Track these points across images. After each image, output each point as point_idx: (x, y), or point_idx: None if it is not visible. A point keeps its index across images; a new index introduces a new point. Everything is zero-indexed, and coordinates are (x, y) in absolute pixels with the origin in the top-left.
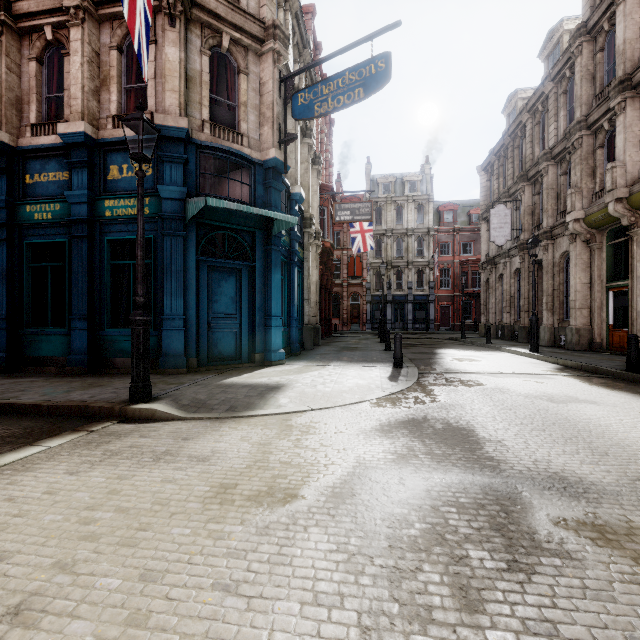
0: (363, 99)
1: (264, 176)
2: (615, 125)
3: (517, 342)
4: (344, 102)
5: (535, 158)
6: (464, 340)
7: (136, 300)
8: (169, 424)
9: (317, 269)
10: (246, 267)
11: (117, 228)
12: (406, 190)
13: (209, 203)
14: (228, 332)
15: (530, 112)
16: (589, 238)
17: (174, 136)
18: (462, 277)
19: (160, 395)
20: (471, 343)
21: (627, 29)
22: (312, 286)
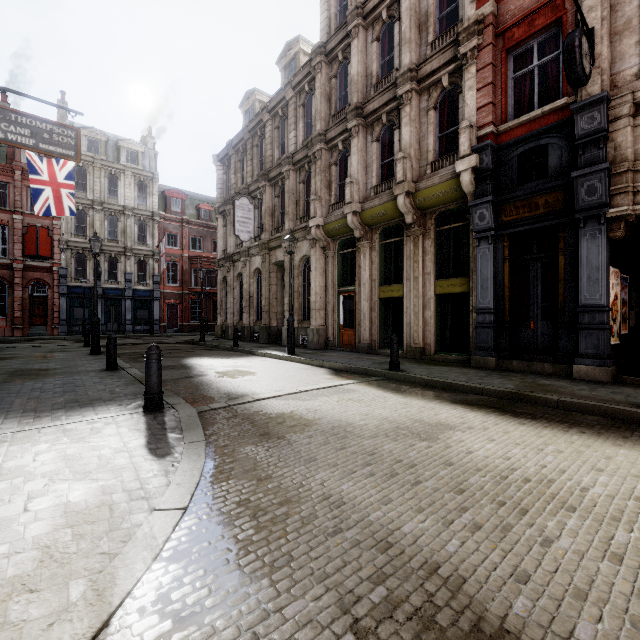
0: None
1: None
2: (347, 147)
3: (260, 343)
4: None
5: (275, 161)
6: (206, 343)
7: None
8: None
9: None
10: None
11: None
12: (123, 158)
13: None
14: None
15: (271, 113)
16: (326, 245)
17: None
18: (192, 274)
19: None
20: (215, 347)
21: (360, 64)
22: None
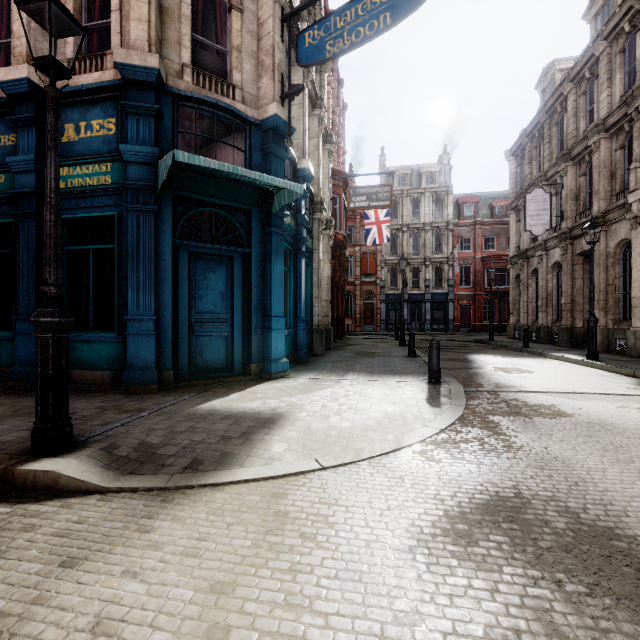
0: (391, 27)
1: (262, 140)
2: None
3: (558, 346)
4: (365, 34)
5: (580, 134)
6: (494, 343)
7: (43, 291)
8: (72, 506)
9: (329, 263)
10: (240, 254)
11: (73, 204)
12: (423, 182)
13: (178, 158)
14: (216, 336)
15: (574, 81)
16: None
17: (141, 79)
18: (484, 274)
19: (92, 436)
20: (503, 347)
21: None
22: (323, 282)
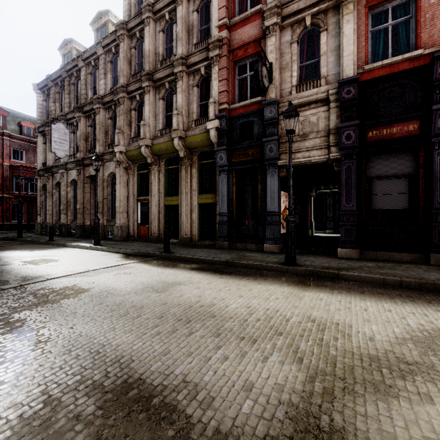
0: None
1: None
2: (143, 100)
3: (75, 238)
4: None
5: (89, 98)
6: (23, 239)
7: None
8: None
9: None
10: None
11: None
12: None
13: None
14: None
15: (85, 62)
16: (128, 166)
17: None
18: (13, 180)
19: None
20: (32, 242)
21: (151, 44)
22: None
